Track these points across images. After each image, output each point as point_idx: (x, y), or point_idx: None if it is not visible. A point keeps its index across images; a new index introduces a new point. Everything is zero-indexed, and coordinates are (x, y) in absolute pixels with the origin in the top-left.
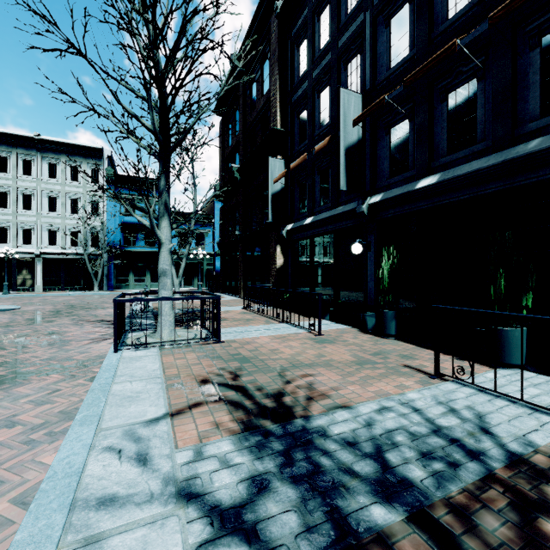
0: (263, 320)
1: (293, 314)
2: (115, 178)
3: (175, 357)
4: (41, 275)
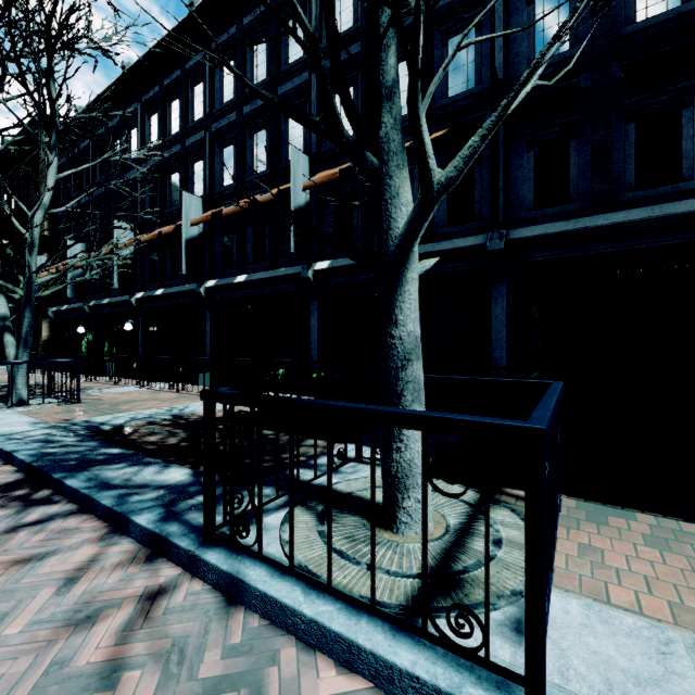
0: None
1: None
2: None
3: None
4: None
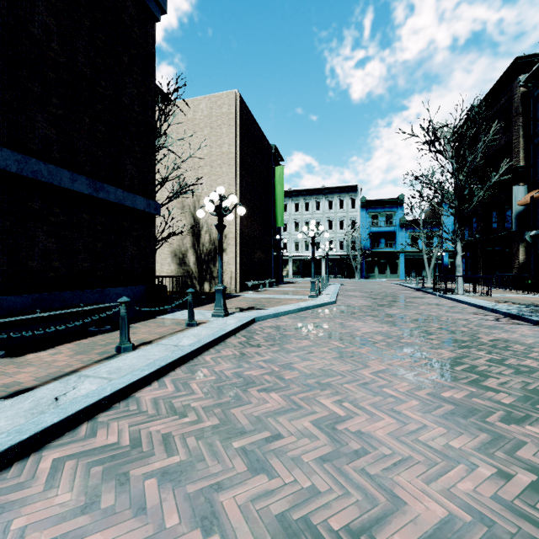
0: (511, 293)
1: (536, 293)
2: (366, 203)
3: (474, 297)
4: (325, 268)
